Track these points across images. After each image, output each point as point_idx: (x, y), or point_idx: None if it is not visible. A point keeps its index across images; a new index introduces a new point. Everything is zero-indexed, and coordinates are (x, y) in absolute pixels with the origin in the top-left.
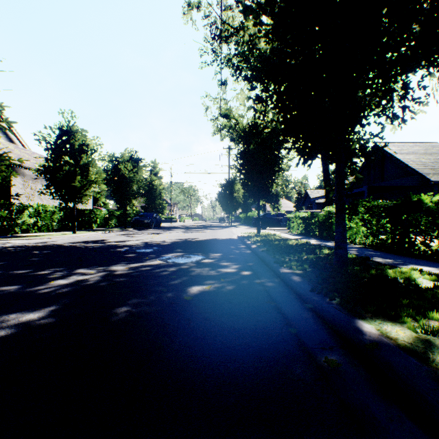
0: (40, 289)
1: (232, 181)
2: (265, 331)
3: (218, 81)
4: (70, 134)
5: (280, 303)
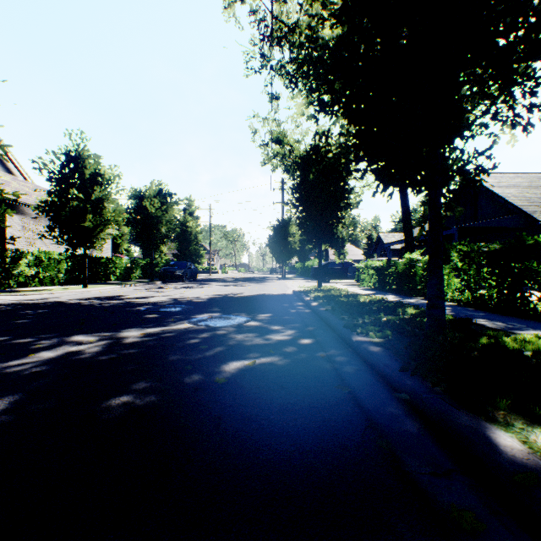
0: (10, 365)
1: (286, 222)
2: (337, 440)
3: (268, 94)
4: (79, 160)
5: (357, 389)
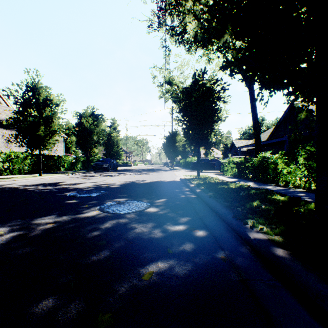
0: None
1: (174, 133)
2: None
3: (163, 46)
4: (35, 90)
5: None
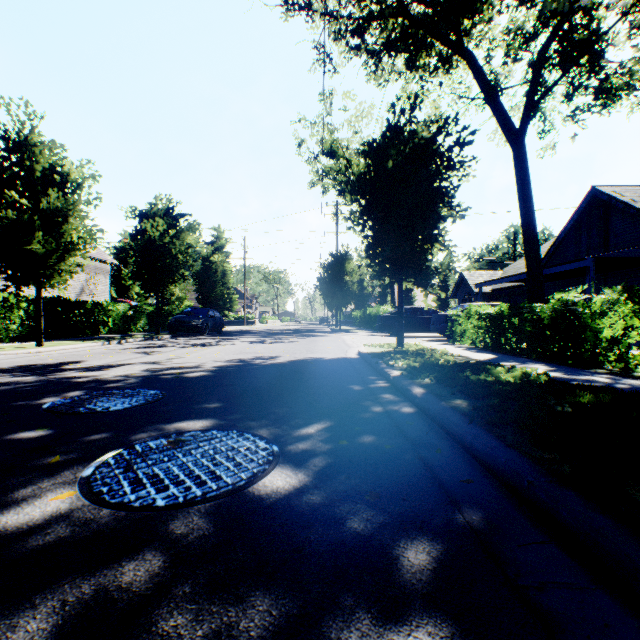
0: None
1: (341, 256)
2: None
3: (319, 54)
4: (24, 148)
5: None
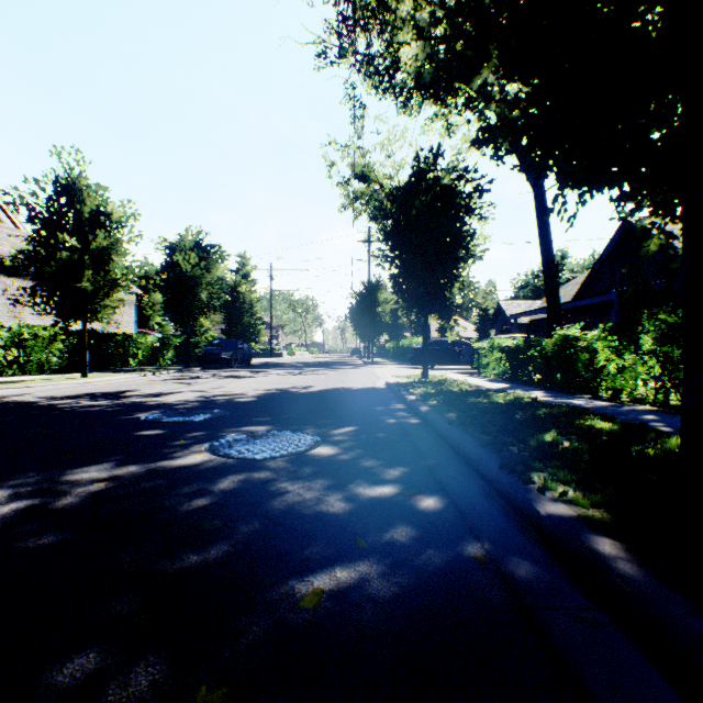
0: None
1: (373, 286)
2: None
3: (349, 99)
4: (74, 192)
5: None
